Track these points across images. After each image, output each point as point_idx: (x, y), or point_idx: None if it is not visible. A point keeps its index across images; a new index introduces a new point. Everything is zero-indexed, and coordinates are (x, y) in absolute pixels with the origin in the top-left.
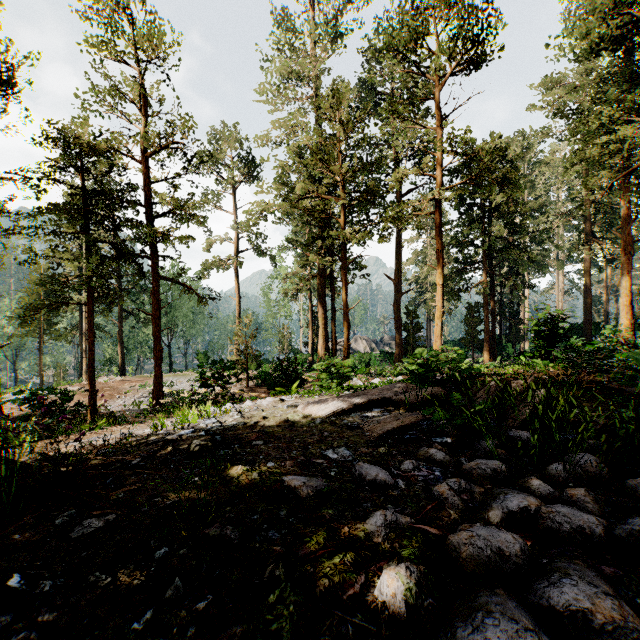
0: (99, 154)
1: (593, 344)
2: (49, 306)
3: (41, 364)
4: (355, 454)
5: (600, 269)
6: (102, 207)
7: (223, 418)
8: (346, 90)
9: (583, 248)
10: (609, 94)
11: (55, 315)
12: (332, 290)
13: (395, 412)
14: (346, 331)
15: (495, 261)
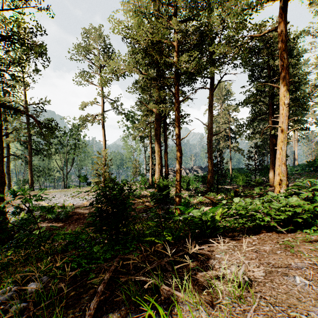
0: None
1: None
2: None
3: None
4: None
5: None
6: None
7: None
8: None
9: None
10: None
11: None
12: (165, 132)
13: None
14: (178, 158)
15: None
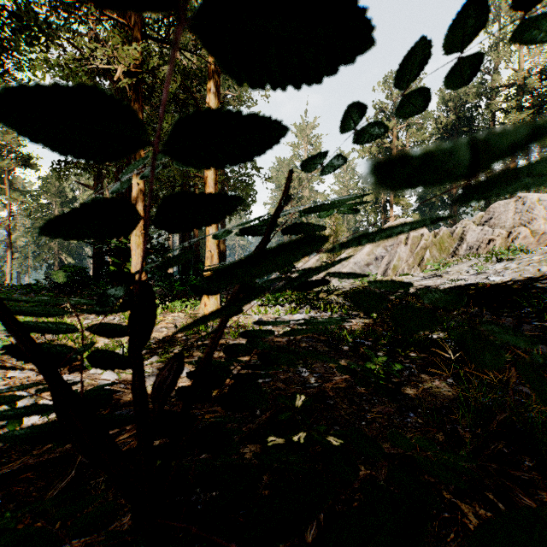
0: None
1: None
2: None
3: None
4: None
5: None
6: None
7: None
8: None
9: None
10: None
11: None
12: None
13: None
14: None
15: None
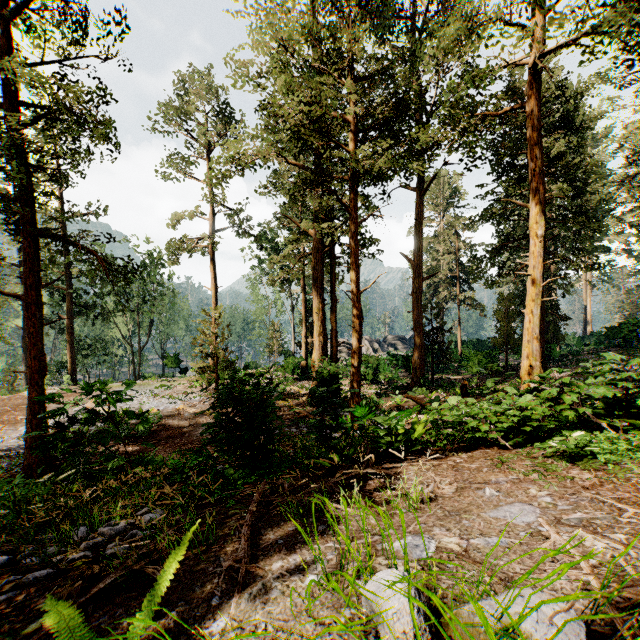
0: None
1: None
2: None
3: None
4: None
5: None
6: None
7: None
8: None
9: None
10: None
11: None
12: (331, 272)
13: None
14: (356, 326)
15: None
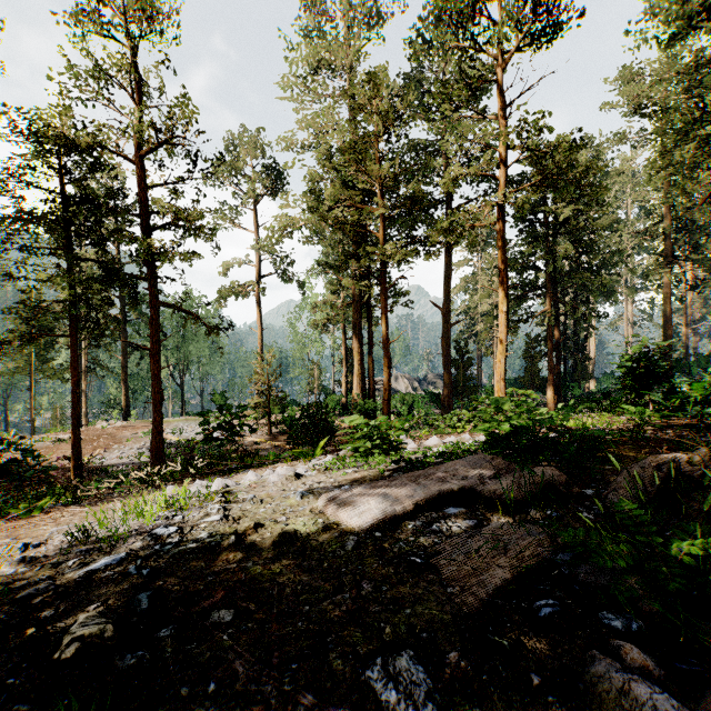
0: (82, 151)
1: (702, 386)
2: (22, 338)
3: (33, 406)
4: (439, 684)
5: (681, 296)
6: (87, 217)
7: (195, 516)
8: (387, 76)
9: (661, 272)
10: (707, 81)
11: (49, 350)
12: (369, 320)
13: (486, 518)
14: (387, 369)
15: (558, 287)
